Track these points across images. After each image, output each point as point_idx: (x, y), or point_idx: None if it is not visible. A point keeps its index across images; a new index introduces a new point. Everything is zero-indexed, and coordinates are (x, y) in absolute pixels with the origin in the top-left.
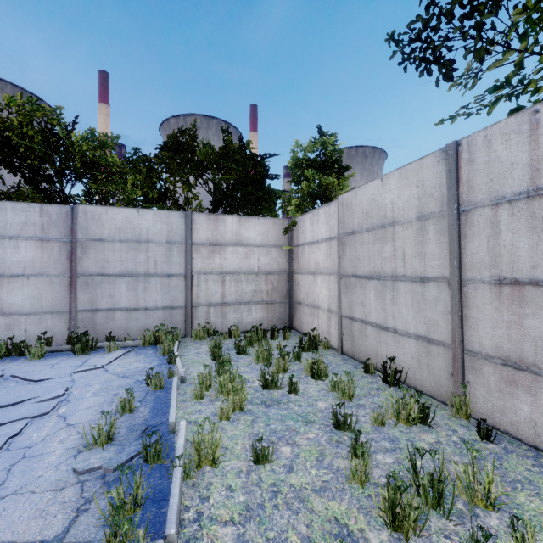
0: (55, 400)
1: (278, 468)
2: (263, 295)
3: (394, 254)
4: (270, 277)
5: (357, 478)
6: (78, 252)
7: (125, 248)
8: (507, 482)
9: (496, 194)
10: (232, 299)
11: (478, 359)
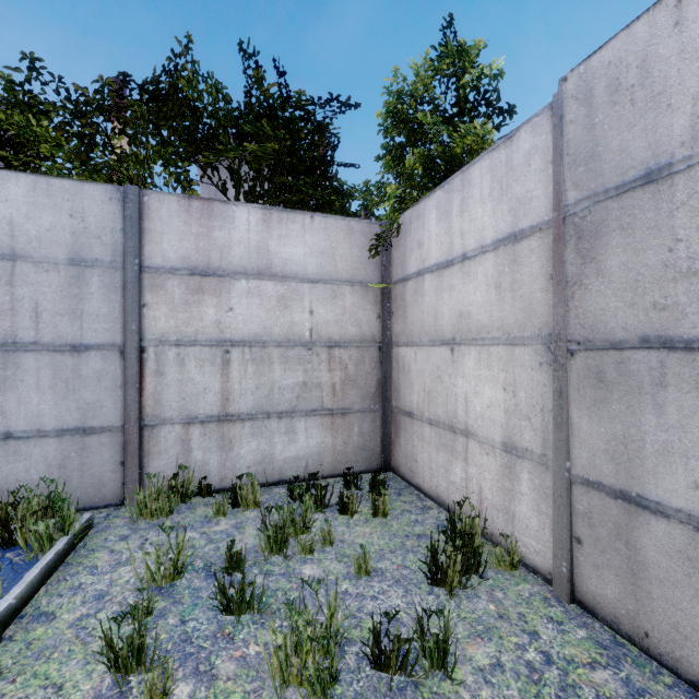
0: None
1: None
2: (323, 395)
3: None
4: (339, 354)
5: None
6: None
7: None
8: None
9: None
10: (249, 406)
11: None
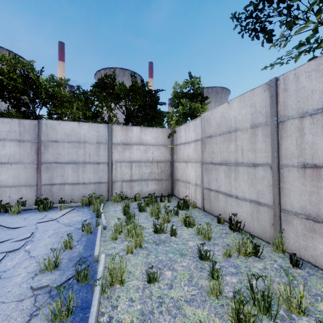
0: (24, 241)
1: (163, 286)
2: (155, 175)
3: (236, 149)
4: (159, 164)
5: (214, 293)
6: (42, 148)
7: (71, 146)
8: (311, 295)
9: (302, 110)
10: (137, 178)
11: (290, 215)
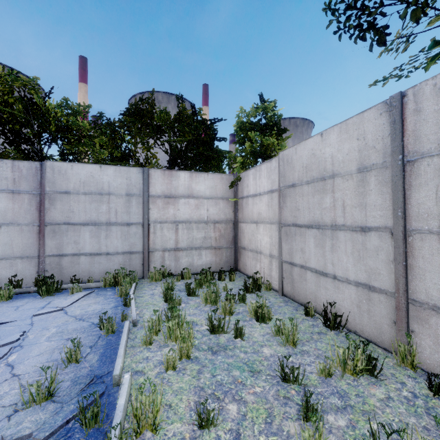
0: (8, 347)
1: (224, 434)
2: (212, 241)
3: (334, 204)
4: (218, 226)
5: None
6: (46, 203)
7: (88, 199)
8: None
9: None
10: (185, 245)
11: (425, 309)
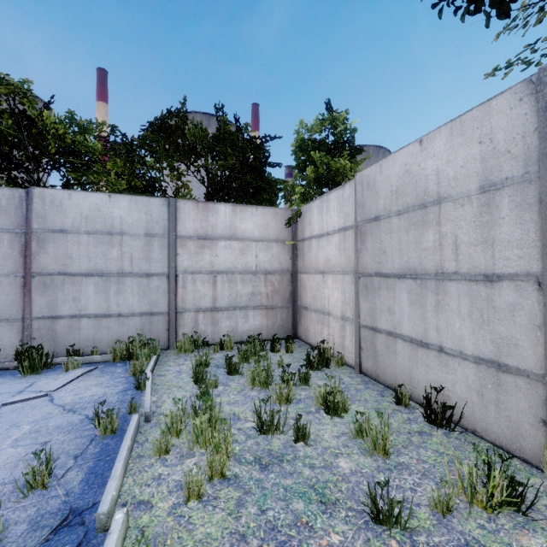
0: None
1: None
2: (262, 299)
3: (441, 242)
4: (270, 278)
5: None
6: (33, 246)
7: (93, 241)
8: None
9: None
10: (225, 304)
11: None
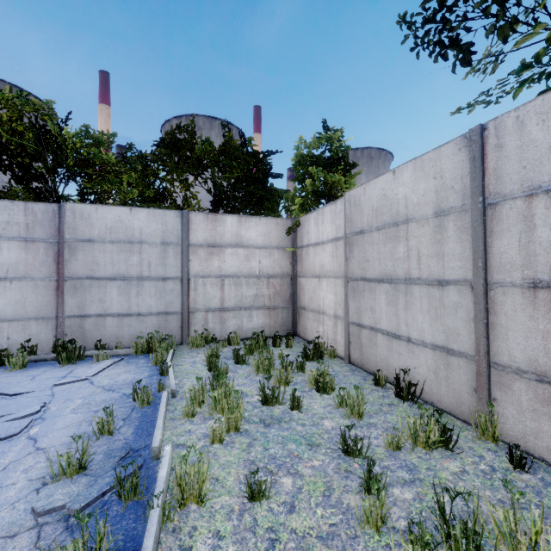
0: (28, 419)
1: (277, 507)
2: (265, 300)
3: (408, 254)
4: (272, 281)
5: (372, 521)
6: (65, 253)
7: (116, 249)
8: None
9: (530, 184)
10: (232, 304)
11: (508, 373)
